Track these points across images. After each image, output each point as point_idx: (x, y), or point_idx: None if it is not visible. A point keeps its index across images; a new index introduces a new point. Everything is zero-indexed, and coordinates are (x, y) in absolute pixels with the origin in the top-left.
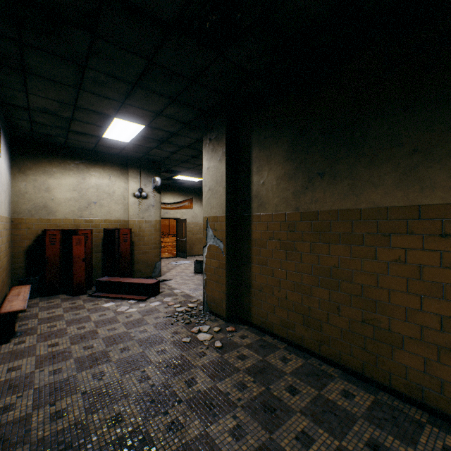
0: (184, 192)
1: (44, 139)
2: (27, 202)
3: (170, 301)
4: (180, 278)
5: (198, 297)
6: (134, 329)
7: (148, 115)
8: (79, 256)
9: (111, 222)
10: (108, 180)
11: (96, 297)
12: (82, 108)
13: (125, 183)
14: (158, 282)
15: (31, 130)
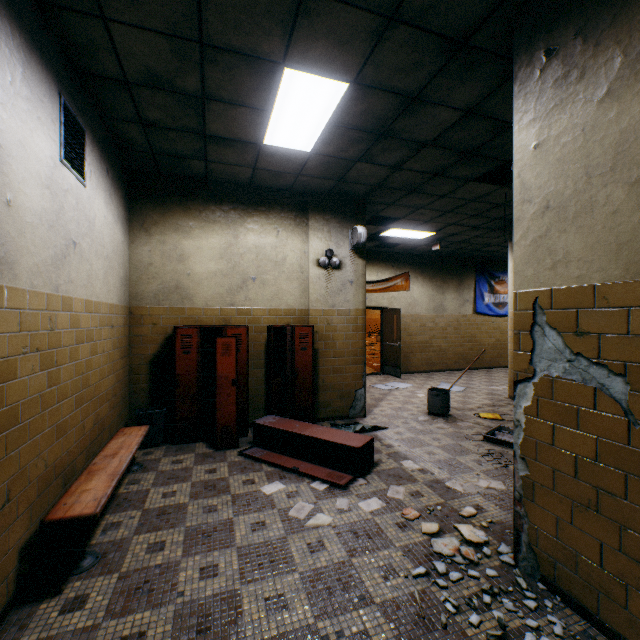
0: (395, 262)
1: (173, 169)
2: (151, 280)
3: (403, 500)
4: (404, 426)
5: (470, 495)
6: (332, 620)
7: (361, 34)
8: (226, 375)
9: (279, 313)
10: (274, 238)
11: (252, 460)
12: (214, 47)
13: (302, 242)
14: (369, 442)
15: (149, 148)
